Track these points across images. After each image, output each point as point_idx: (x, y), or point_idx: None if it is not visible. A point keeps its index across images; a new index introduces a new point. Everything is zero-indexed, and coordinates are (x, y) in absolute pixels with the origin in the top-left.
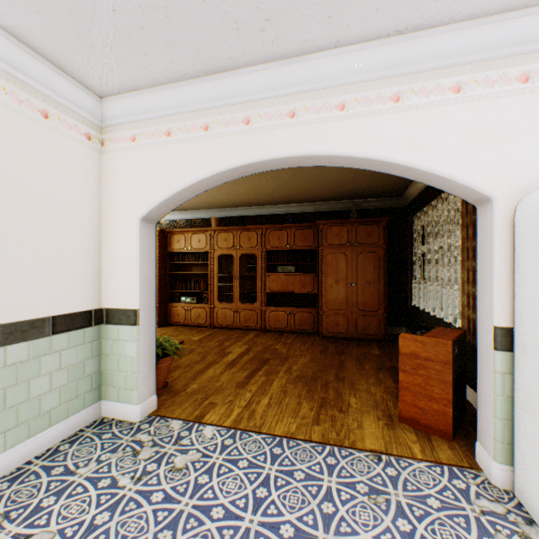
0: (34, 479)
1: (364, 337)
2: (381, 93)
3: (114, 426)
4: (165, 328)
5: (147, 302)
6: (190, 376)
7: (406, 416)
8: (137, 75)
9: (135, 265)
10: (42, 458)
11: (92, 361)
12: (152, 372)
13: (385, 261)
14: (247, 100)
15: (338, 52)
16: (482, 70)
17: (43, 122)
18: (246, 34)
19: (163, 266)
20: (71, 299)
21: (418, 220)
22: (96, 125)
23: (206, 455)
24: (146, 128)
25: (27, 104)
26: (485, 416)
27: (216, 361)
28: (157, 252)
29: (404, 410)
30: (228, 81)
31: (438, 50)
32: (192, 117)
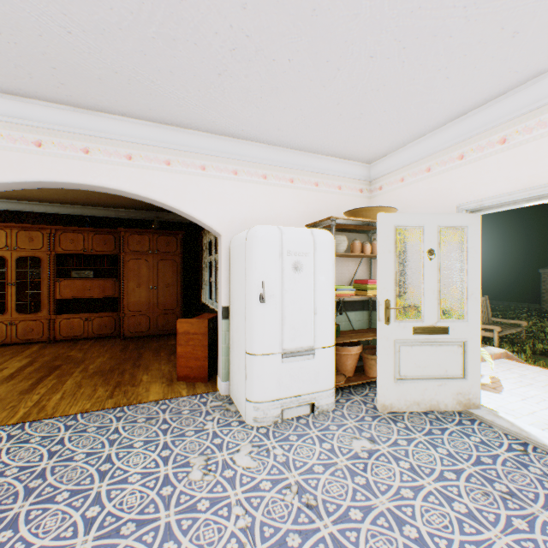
0: None
1: (165, 332)
2: (159, 157)
3: None
4: None
5: None
6: None
7: (182, 375)
8: None
9: None
10: None
11: None
12: None
13: (183, 267)
14: (39, 126)
15: (126, 120)
16: (217, 161)
17: None
18: (41, 83)
19: None
20: None
21: (208, 236)
22: None
23: None
24: None
25: None
26: (220, 358)
27: None
28: None
29: (181, 372)
30: (17, 104)
31: (192, 143)
32: None
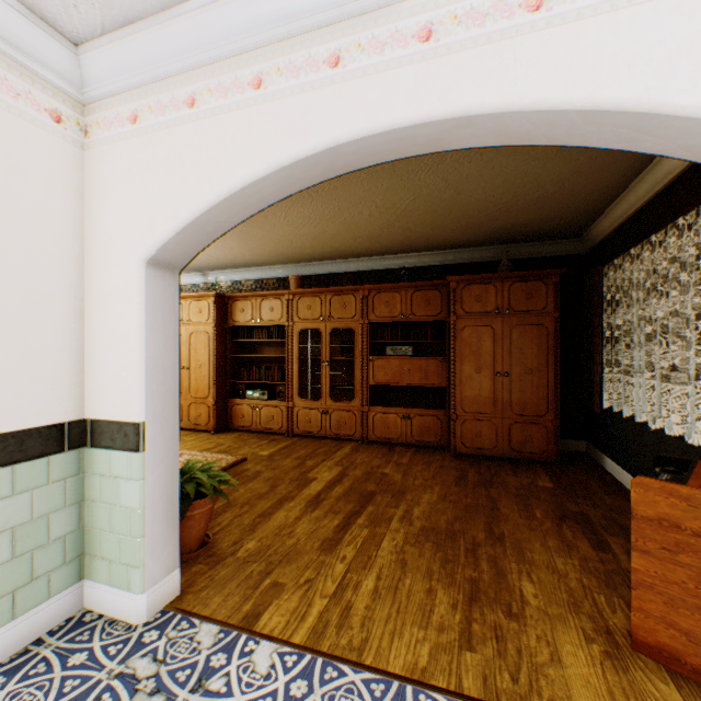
0: None
1: (522, 456)
2: None
3: (96, 634)
4: (224, 434)
5: (161, 409)
6: (247, 525)
7: (648, 641)
8: None
9: (136, 344)
10: None
11: (63, 514)
12: (172, 531)
13: (556, 338)
14: (334, 16)
15: None
16: None
17: None
18: None
19: (222, 346)
20: (17, 405)
21: (615, 271)
22: (72, 97)
23: None
24: (154, 96)
25: None
26: None
27: (291, 496)
28: (212, 326)
29: (644, 629)
30: None
31: None
32: (232, 66)
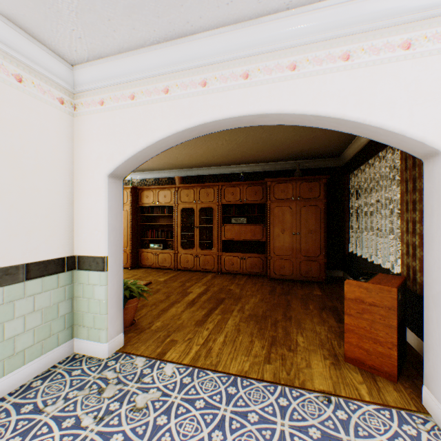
0: (4, 417)
1: (306, 279)
2: (332, 53)
3: (83, 363)
4: (136, 270)
5: (115, 250)
6: (155, 314)
7: (351, 356)
8: (103, 42)
9: (103, 217)
10: (15, 395)
11: (64, 303)
12: (119, 313)
13: (325, 213)
14: (203, 64)
15: (290, 14)
16: (433, 26)
17: (17, 85)
18: None
19: (135, 218)
20: (44, 247)
21: (355, 177)
22: (68, 90)
23: (166, 394)
24: (112, 92)
25: (1, 68)
26: (433, 363)
27: (178, 300)
28: (129, 206)
29: (349, 351)
30: (186, 46)
31: (388, 8)
32: (154, 81)
